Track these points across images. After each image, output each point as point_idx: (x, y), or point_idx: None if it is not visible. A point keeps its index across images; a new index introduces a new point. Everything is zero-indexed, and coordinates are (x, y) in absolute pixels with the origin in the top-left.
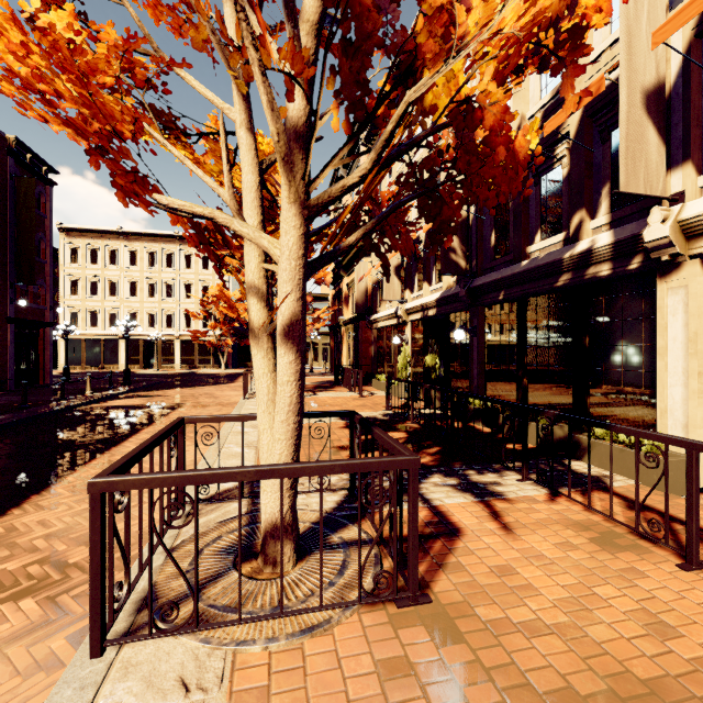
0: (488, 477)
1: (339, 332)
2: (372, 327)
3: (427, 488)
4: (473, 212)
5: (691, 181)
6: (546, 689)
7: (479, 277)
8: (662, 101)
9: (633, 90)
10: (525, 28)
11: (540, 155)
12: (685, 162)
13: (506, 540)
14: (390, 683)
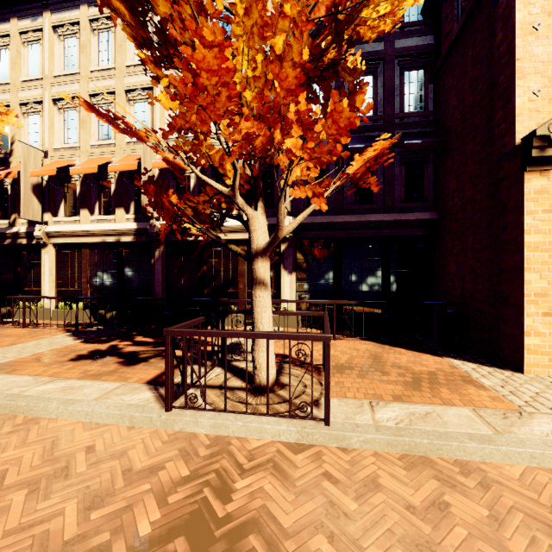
0: None
1: None
2: None
3: None
4: None
5: (50, 219)
6: None
7: None
8: (41, 189)
9: (27, 183)
10: None
11: None
12: (49, 212)
13: None
14: None
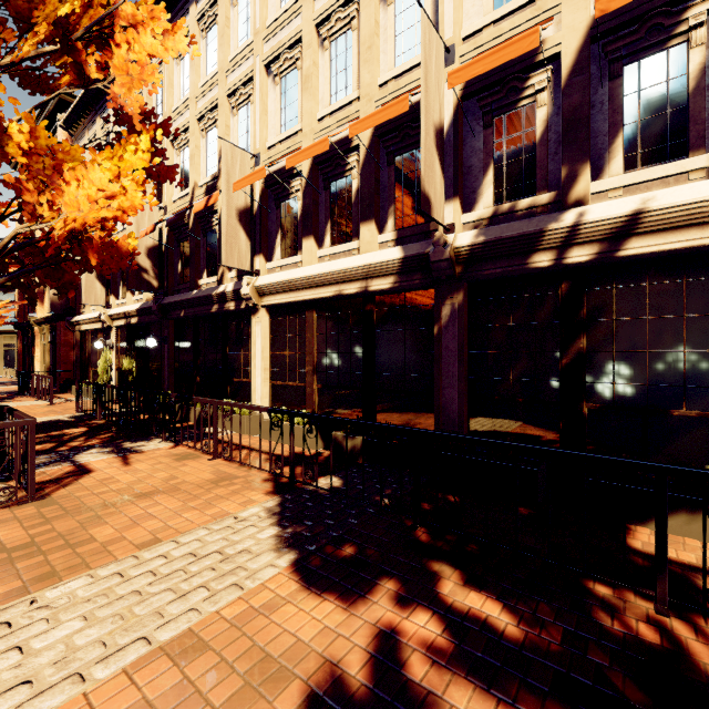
0: (138, 444)
1: (31, 332)
2: (75, 330)
3: (81, 456)
4: (166, 242)
5: (263, 265)
6: (95, 506)
7: (168, 296)
8: (249, 217)
9: (231, 208)
10: (70, 228)
11: (205, 217)
12: (261, 254)
13: (122, 469)
14: (0, 526)
